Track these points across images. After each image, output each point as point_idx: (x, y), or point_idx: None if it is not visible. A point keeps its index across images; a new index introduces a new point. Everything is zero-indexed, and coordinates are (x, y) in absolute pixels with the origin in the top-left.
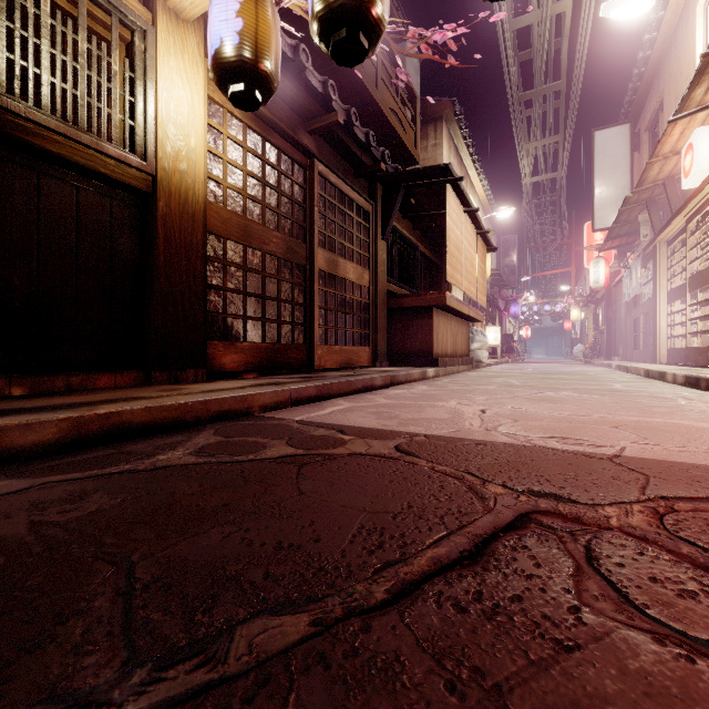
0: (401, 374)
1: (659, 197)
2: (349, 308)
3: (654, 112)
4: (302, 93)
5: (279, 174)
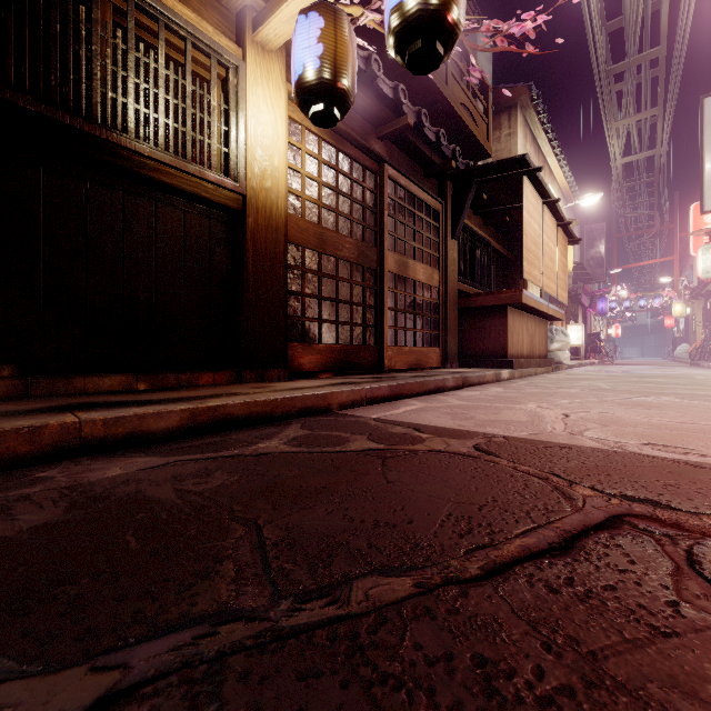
0: (473, 376)
1: None
2: (419, 309)
3: None
4: (374, 101)
5: (352, 182)
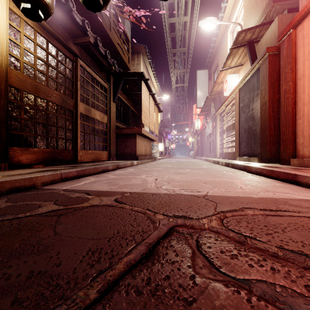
0: (122, 164)
1: (217, 98)
2: (97, 132)
3: (215, 67)
4: (71, 23)
5: (57, 61)
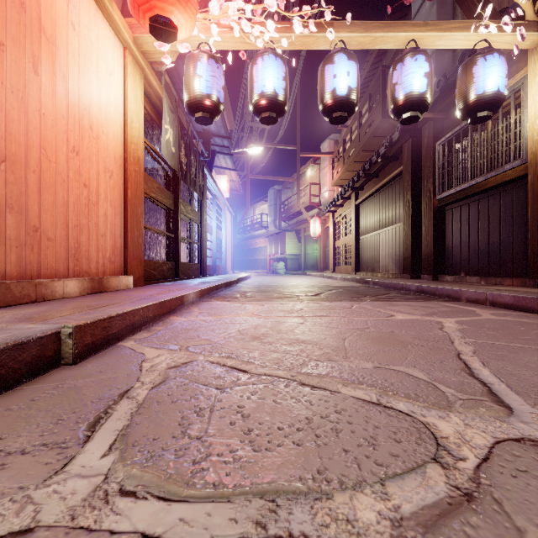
0: None
1: None
2: None
3: None
4: None
5: None
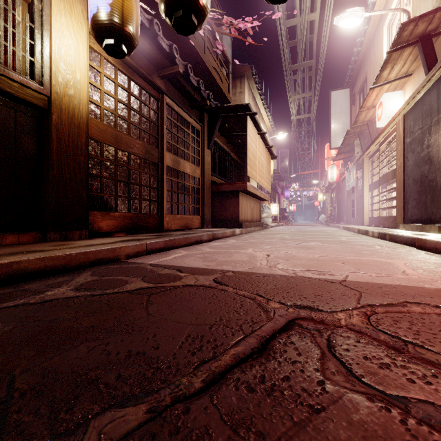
0: (219, 233)
1: (365, 131)
2: (187, 191)
3: (362, 83)
4: (156, 51)
5: (140, 102)
